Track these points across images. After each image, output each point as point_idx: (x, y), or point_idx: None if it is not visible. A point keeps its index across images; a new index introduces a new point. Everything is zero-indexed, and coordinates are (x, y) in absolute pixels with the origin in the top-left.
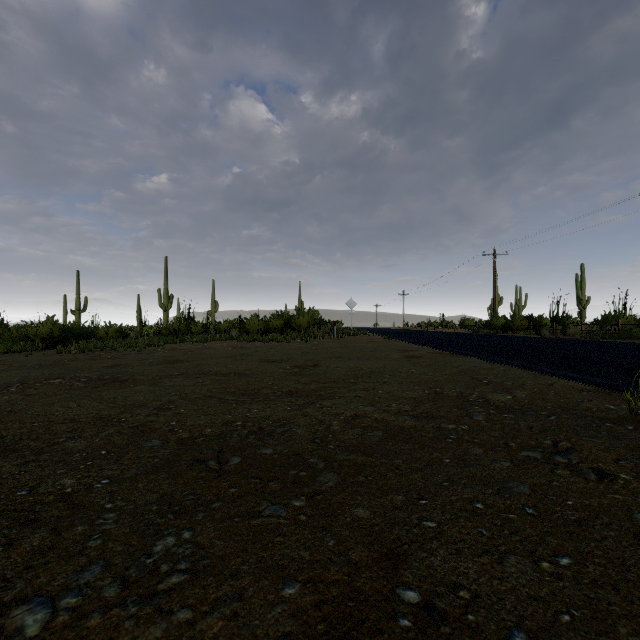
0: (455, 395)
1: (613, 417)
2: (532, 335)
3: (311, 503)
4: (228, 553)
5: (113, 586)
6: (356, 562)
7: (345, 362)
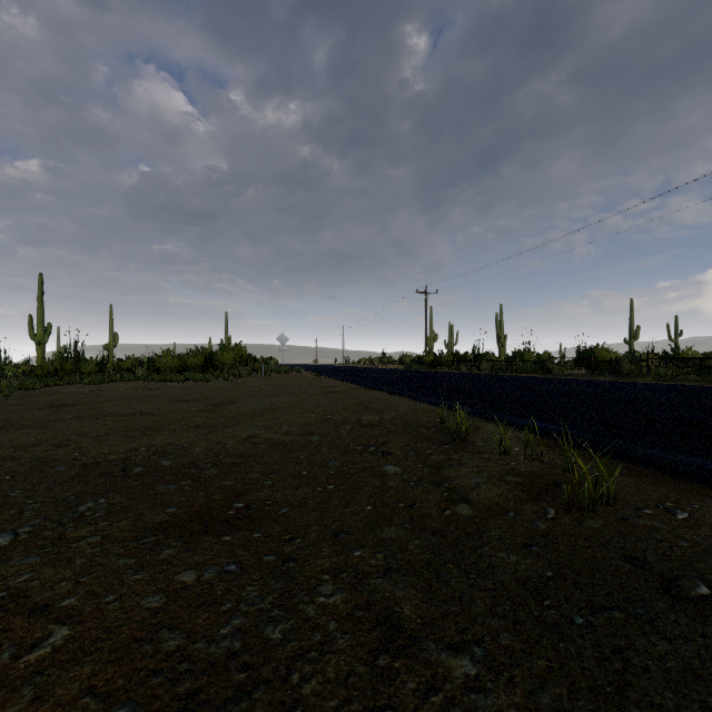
0: (340, 419)
1: (431, 425)
2: (455, 371)
3: (195, 482)
4: (133, 505)
5: (54, 524)
6: (214, 499)
7: (262, 399)
